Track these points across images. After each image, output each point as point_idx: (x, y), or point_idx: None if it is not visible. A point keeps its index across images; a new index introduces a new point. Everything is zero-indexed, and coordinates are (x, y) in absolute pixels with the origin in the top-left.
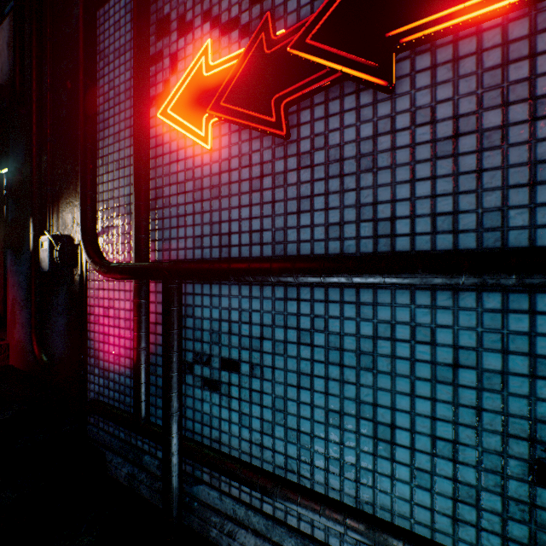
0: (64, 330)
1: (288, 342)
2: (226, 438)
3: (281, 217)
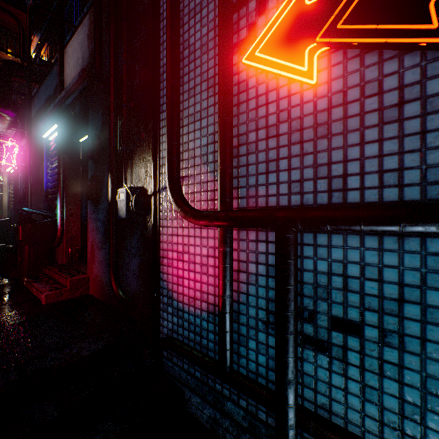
0: (137, 270)
1: None
2: (339, 409)
3: None
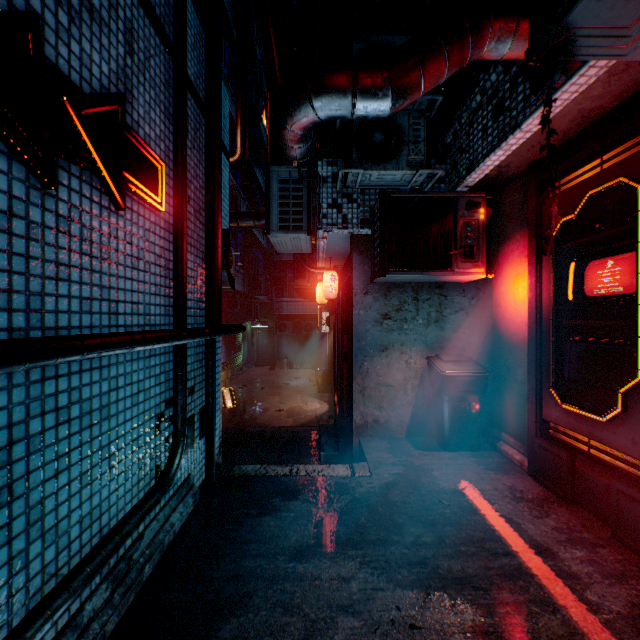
0: None
1: (47, 430)
2: None
3: (39, 280)
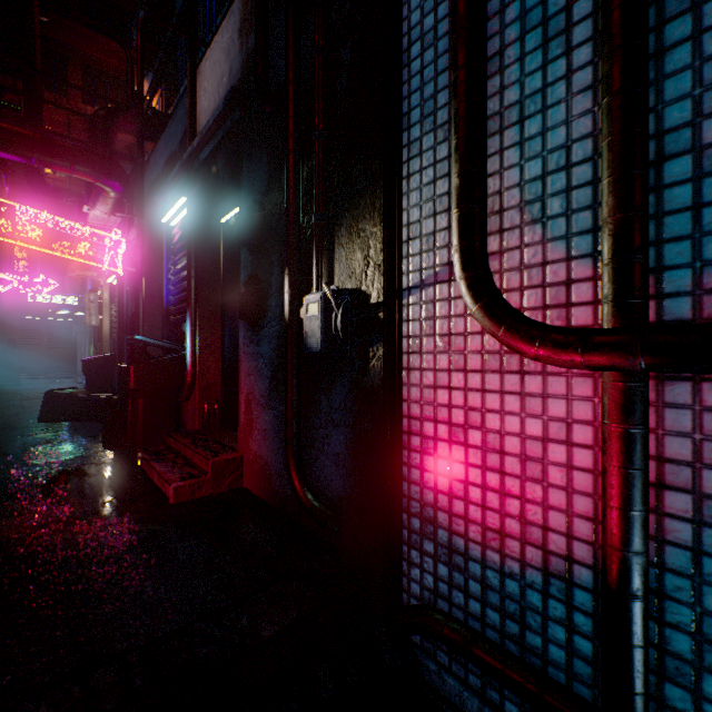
0: (344, 453)
1: None
2: None
3: None
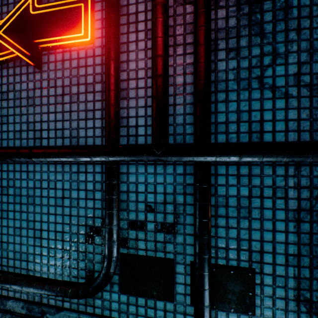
0: None
1: None
2: None
3: None
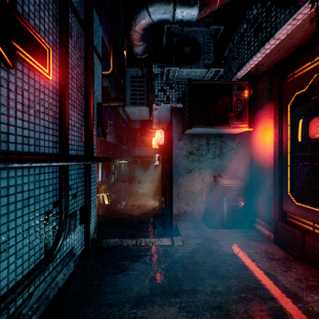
0: None
1: None
2: None
3: None
